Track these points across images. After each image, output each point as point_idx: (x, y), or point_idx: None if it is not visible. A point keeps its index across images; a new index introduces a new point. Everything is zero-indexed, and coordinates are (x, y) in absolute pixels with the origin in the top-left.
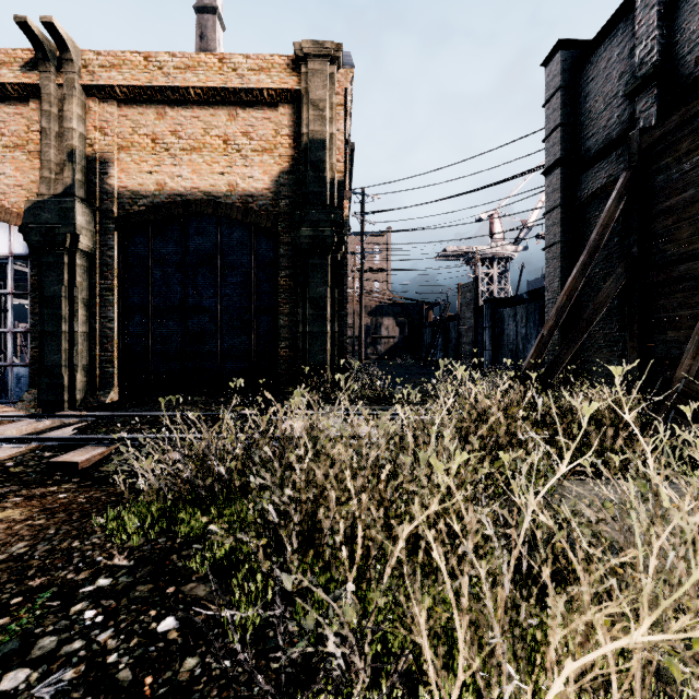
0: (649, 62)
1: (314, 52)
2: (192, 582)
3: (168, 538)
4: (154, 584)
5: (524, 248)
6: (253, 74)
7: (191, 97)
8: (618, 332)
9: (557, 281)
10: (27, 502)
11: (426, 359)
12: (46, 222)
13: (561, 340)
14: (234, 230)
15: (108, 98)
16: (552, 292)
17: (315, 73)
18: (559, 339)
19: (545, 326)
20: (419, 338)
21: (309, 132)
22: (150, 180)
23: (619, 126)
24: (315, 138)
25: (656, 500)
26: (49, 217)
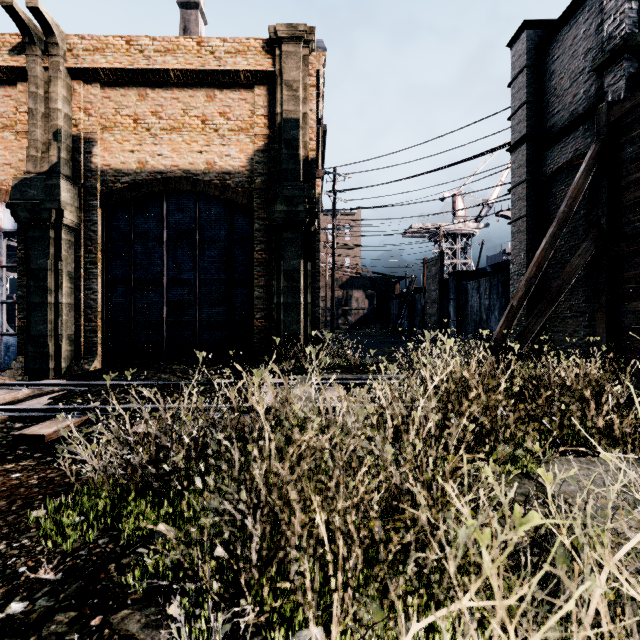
0: (618, 36)
1: (287, 35)
2: (126, 608)
3: (111, 539)
4: (77, 612)
5: (485, 225)
6: (230, 57)
7: (171, 79)
8: (585, 303)
9: (523, 253)
10: None
11: (393, 329)
12: (32, 198)
13: (527, 310)
14: (212, 206)
15: (92, 81)
16: (517, 264)
17: (288, 55)
18: (525, 309)
19: (515, 296)
20: (387, 309)
21: (283, 112)
22: (132, 159)
23: (586, 101)
24: (288, 117)
25: None
26: (35, 194)
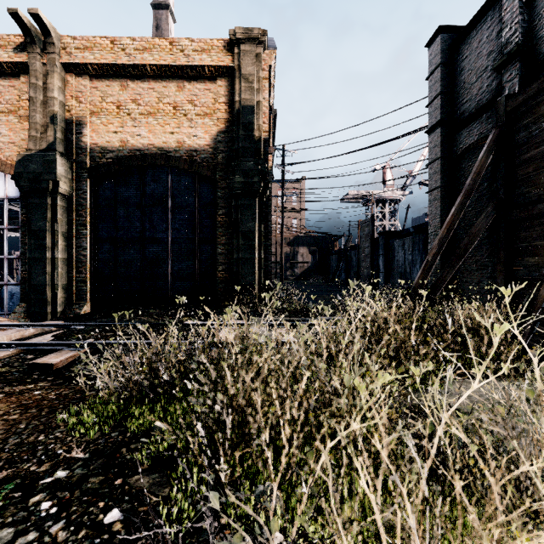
0: (513, 42)
1: (244, 37)
2: (138, 474)
3: (120, 433)
4: (104, 476)
5: (410, 192)
6: (197, 54)
7: (148, 73)
8: (487, 258)
9: (438, 217)
10: (7, 399)
11: (333, 280)
12: (33, 171)
13: (441, 264)
14: (181, 178)
15: (82, 74)
16: (433, 226)
17: (245, 53)
18: (440, 263)
19: (430, 253)
20: (328, 263)
21: (241, 100)
22: (115, 138)
23: (488, 93)
24: (245, 104)
25: (543, 405)
26: (36, 168)
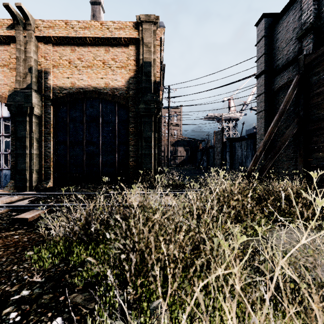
0: (308, 22)
1: (145, 20)
2: (75, 293)
3: (65, 264)
4: (53, 294)
5: (245, 114)
6: (117, 31)
7: (87, 42)
8: (293, 153)
9: (262, 129)
10: None
11: (198, 166)
12: (18, 101)
13: (264, 157)
14: (107, 105)
15: (48, 42)
16: (260, 134)
17: (146, 30)
18: (263, 157)
19: (258, 150)
20: (195, 156)
21: (143, 58)
22: (68, 81)
23: (293, 53)
24: (146, 61)
25: None
26: (20, 99)
